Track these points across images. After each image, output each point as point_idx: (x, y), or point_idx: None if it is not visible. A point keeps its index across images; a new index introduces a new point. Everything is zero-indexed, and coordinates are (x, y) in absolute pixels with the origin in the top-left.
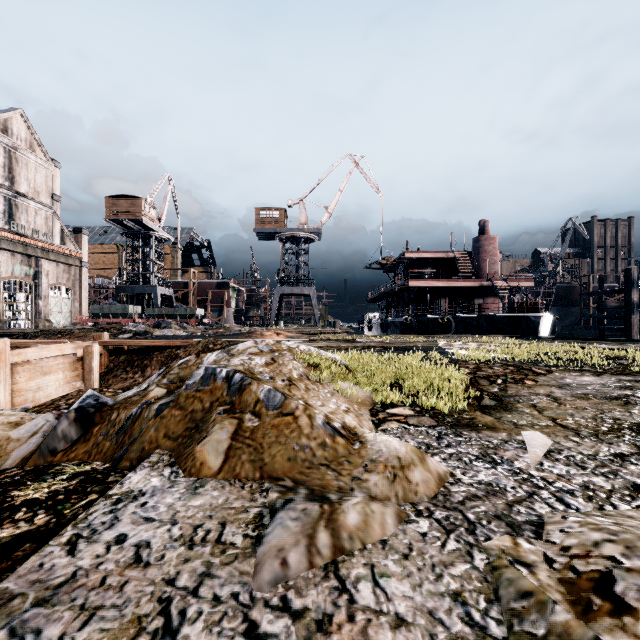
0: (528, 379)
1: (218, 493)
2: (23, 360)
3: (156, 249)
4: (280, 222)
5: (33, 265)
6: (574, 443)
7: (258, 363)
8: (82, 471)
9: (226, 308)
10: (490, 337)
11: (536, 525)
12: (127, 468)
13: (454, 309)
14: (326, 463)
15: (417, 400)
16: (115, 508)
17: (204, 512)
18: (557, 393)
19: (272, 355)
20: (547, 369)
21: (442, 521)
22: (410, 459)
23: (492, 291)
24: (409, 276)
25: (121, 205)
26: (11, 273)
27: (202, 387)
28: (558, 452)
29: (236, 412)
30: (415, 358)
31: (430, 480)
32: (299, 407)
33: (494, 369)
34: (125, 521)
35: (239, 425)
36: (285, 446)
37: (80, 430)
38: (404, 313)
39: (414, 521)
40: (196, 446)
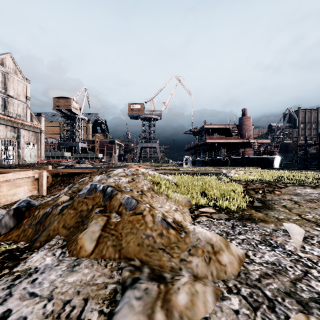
0: (276, 190)
1: (88, 271)
2: (5, 180)
3: (78, 124)
4: (141, 110)
5: (16, 132)
6: (318, 231)
7: (124, 181)
8: (9, 249)
9: (114, 154)
10: (249, 168)
11: (319, 303)
12: (37, 247)
13: (229, 154)
14: (163, 247)
15: (217, 203)
16: (12, 284)
17: (74, 288)
18: (295, 198)
19: (133, 177)
20: (284, 185)
21: (248, 298)
22: (219, 246)
23: (249, 145)
24: (206, 137)
25: (61, 102)
26: (5, 136)
27: (88, 196)
28: (311, 238)
29: (107, 212)
30: (212, 179)
31: (234, 261)
32: (146, 209)
33: (256, 185)
34: (15, 297)
35: (107, 221)
36: (136, 235)
37: (15, 221)
38: (203, 156)
39: (227, 298)
40: (79, 234)
